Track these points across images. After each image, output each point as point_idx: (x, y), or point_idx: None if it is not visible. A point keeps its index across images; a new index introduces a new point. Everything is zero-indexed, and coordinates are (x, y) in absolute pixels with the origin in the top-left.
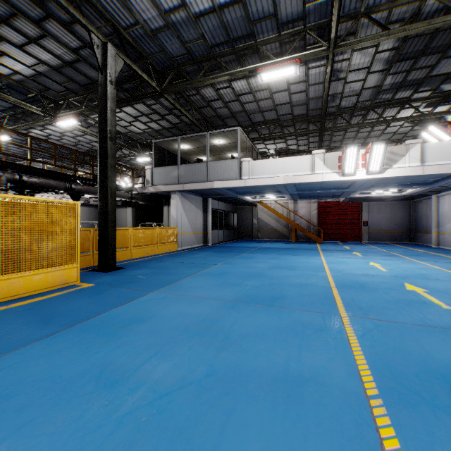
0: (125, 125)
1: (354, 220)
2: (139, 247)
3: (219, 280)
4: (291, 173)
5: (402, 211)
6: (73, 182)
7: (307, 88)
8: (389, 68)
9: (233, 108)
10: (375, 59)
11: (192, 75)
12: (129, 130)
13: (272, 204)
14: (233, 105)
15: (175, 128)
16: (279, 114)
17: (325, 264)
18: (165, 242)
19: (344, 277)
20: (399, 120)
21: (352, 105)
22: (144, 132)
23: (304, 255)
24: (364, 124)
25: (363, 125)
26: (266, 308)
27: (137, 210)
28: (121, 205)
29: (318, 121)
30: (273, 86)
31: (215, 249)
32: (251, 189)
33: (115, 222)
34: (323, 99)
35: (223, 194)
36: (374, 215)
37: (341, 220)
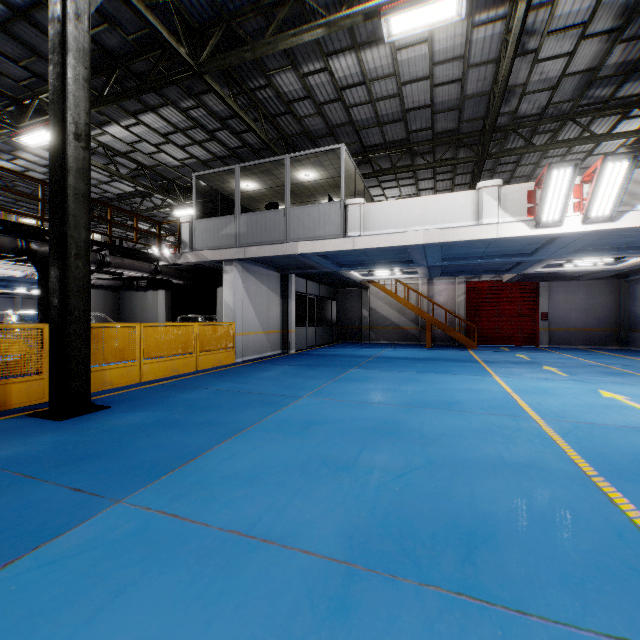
0: (149, 152)
1: (526, 311)
2: (157, 360)
3: (303, 447)
4: (437, 223)
5: (605, 297)
6: (39, 239)
7: (465, 73)
8: (622, 26)
9: (332, 118)
10: (602, 4)
11: (256, 41)
12: (157, 160)
13: (392, 286)
14: (332, 110)
15: (235, 157)
16: (410, 130)
17: (515, 396)
18: (211, 348)
19: (589, 438)
20: (622, 137)
21: (538, 111)
22: (184, 164)
23: (460, 373)
24: (558, 144)
25: (557, 146)
26: (463, 612)
27: (174, 295)
28: (146, 286)
29: (474, 144)
30: (403, 68)
31: (300, 361)
32: (362, 258)
33: (86, 312)
34: (491, 95)
35: (315, 266)
36: (559, 303)
37: (504, 312)
